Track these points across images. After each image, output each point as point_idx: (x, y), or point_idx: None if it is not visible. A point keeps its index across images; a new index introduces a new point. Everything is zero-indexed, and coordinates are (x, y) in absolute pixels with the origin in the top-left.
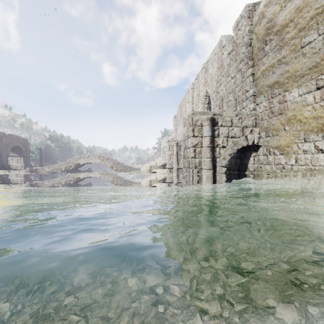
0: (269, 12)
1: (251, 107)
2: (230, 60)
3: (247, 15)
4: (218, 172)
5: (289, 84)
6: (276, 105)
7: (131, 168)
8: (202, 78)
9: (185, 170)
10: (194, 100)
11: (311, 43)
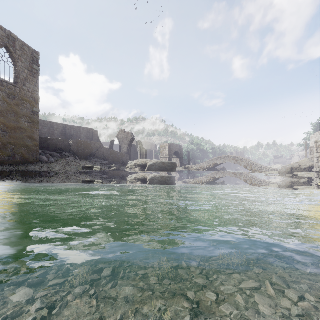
0: None
1: None
2: None
3: None
4: None
5: None
6: None
7: (267, 169)
8: None
9: None
10: None
11: None
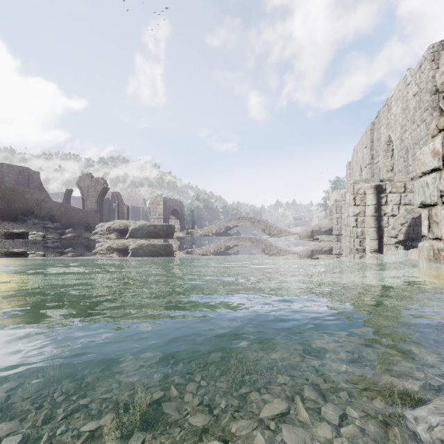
0: None
1: None
2: (415, 103)
3: (430, 59)
4: (386, 243)
5: None
6: None
7: (287, 233)
8: (384, 118)
9: (347, 239)
10: (373, 146)
11: None
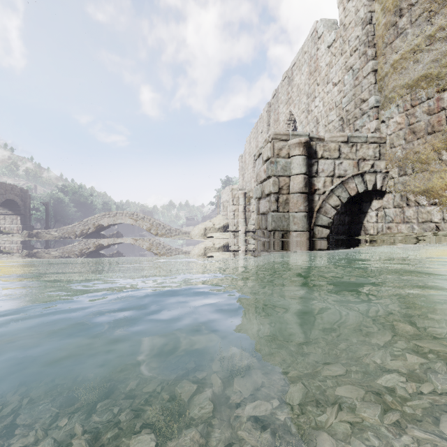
0: None
1: (372, 127)
2: (330, 56)
3: None
4: (318, 236)
5: None
6: (422, 117)
7: (177, 232)
8: (283, 94)
9: (259, 234)
10: (270, 129)
11: None
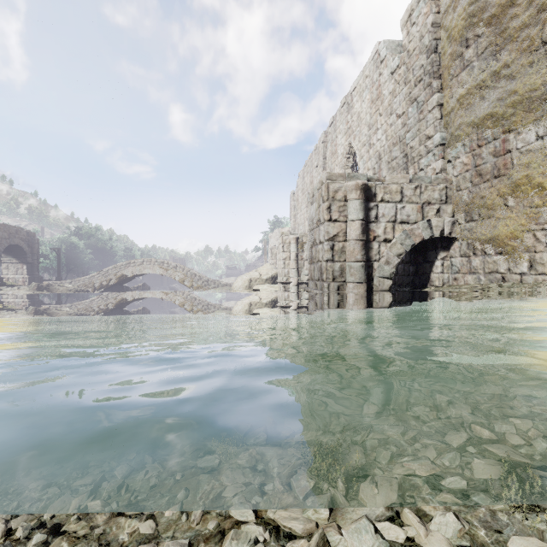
0: None
1: (438, 167)
2: (394, 84)
3: None
4: (377, 288)
5: (518, 117)
6: (488, 159)
7: (216, 284)
8: (342, 123)
9: (312, 286)
10: (326, 163)
11: None
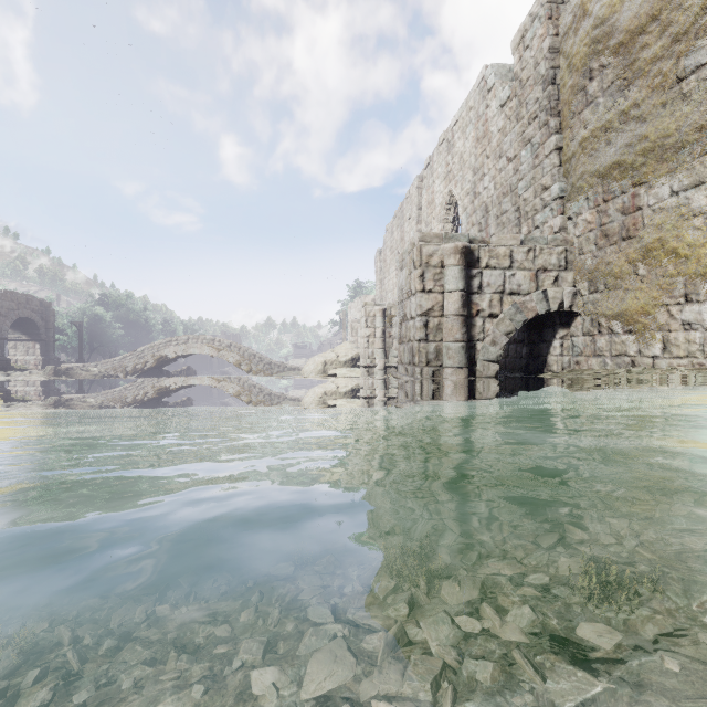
0: (599, 3)
1: (556, 225)
2: (504, 120)
3: (546, 14)
4: (481, 374)
5: (649, 168)
6: (615, 217)
7: (281, 367)
8: (441, 165)
9: (402, 371)
10: (421, 215)
11: (703, 69)
